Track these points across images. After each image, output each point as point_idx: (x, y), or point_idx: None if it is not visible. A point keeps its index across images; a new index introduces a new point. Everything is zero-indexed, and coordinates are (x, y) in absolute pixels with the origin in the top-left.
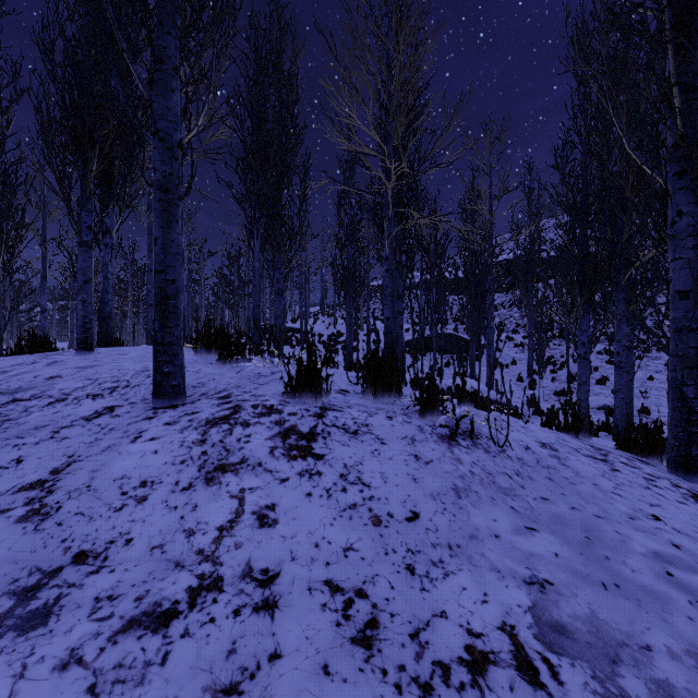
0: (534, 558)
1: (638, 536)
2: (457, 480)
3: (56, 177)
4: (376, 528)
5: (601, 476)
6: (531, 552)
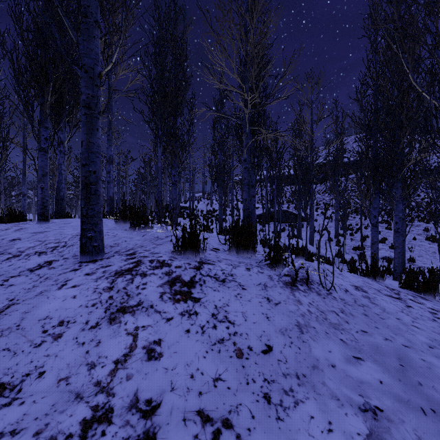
0: (364, 386)
1: (439, 362)
2: (299, 318)
3: (22, 104)
4: (239, 360)
5: (401, 311)
6: (361, 380)
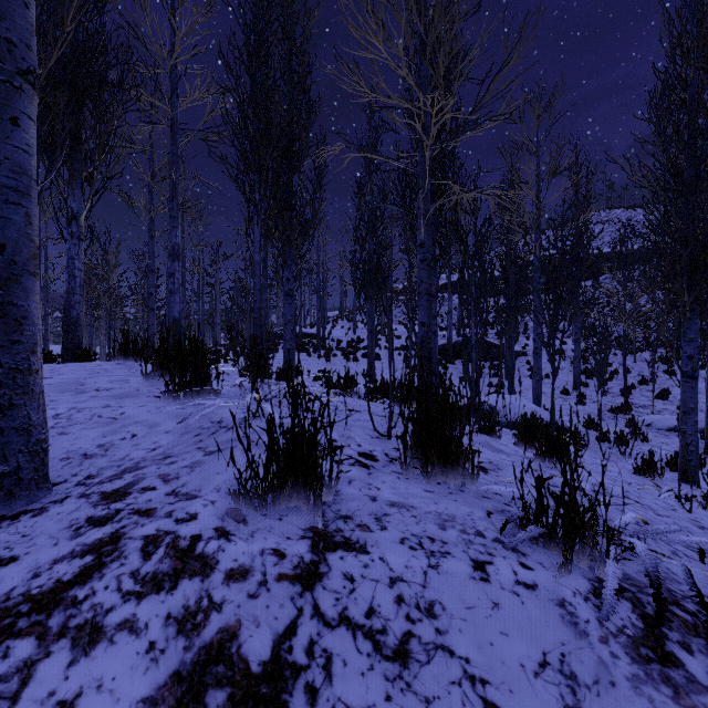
0: None
1: None
2: None
3: None
4: None
5: None
6: None
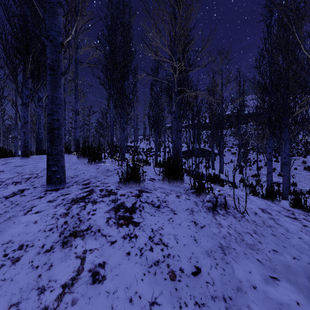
0: (284, 308)
1: None
2: (221, 240)
3: (9, 70)
4: (172, 282)
5: (301, 231)
6: (280, 301)
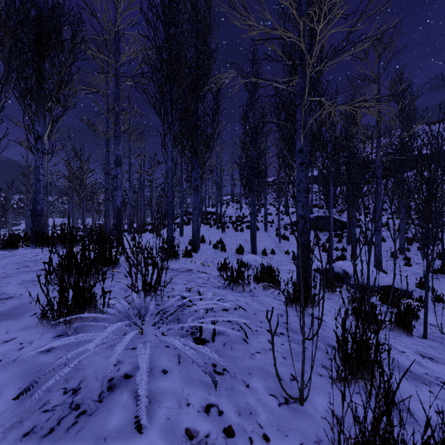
0: None
1: None
2: None
3: None
4: None
5: None
6: None
